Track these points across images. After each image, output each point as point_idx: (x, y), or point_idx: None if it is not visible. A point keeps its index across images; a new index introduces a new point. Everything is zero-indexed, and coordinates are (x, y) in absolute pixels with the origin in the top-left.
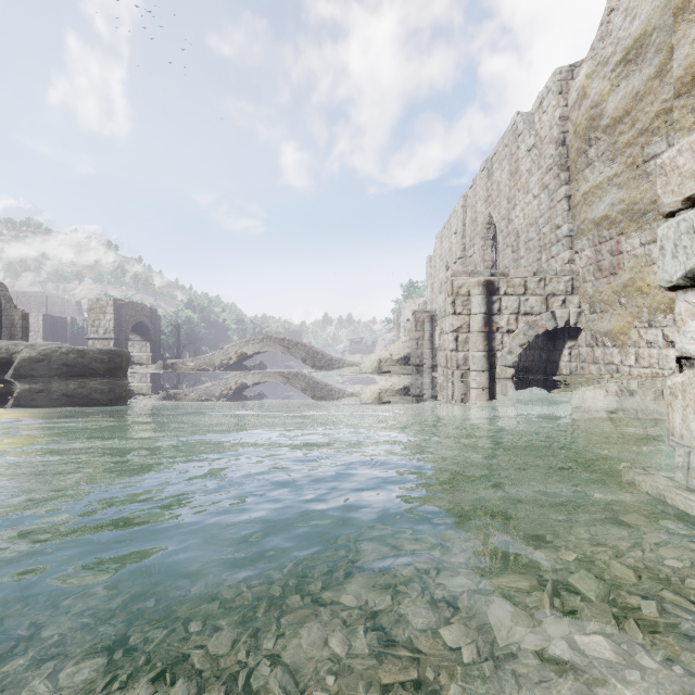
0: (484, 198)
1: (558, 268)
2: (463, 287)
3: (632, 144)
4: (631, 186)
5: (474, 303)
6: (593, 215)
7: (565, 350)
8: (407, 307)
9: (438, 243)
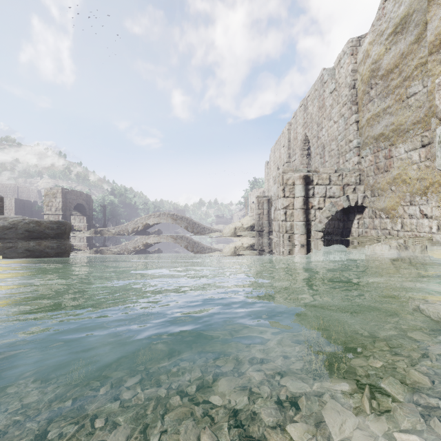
0: (302, 124)
1: (351, 168)
2: (289, 179)
3: (399, 87)
4: (399, 113)
5: (296, 190)
6: (373, 133)
7: (355, 220)
8: (252, 194)
9: (272, 153)
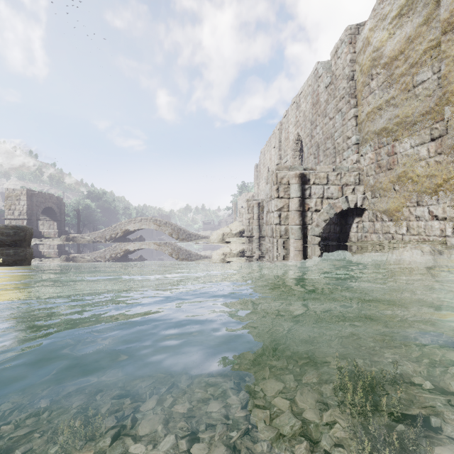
0: (294, 122)
1: (350, 166)
2: (284, 178)
3: (405, 75)
4: (404, 104)
5: (292, 190)
6: (374, 128)
7: (354, 224)
8: (241, 199)
9: (262, 156)
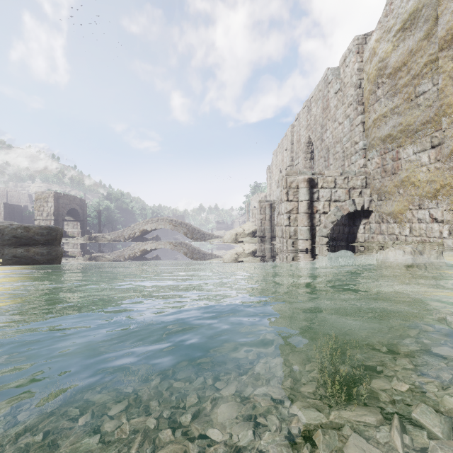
0: (305, 126)
1: (357, 170)
2: (293, 182)
3: (408, 85)
4: (407, 113)
5: (301, 193)
6: (380, 134)
7: (361, 225)
8: (254, 199)
9: (274, 157)
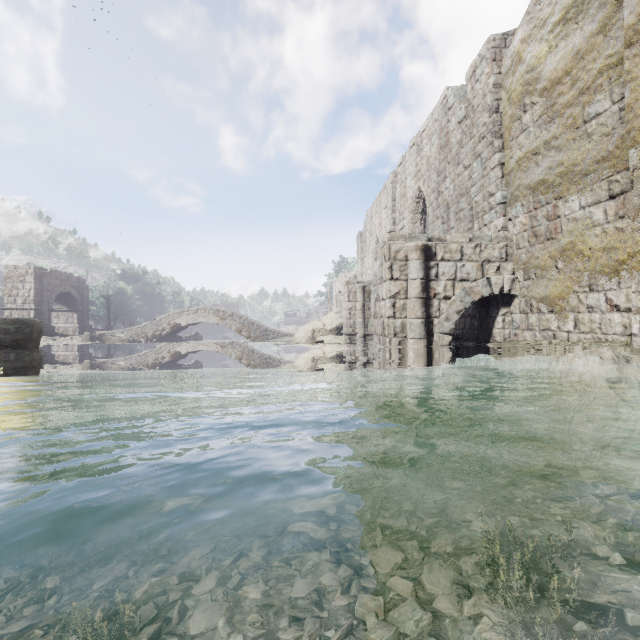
0: (414, 173)
1: (493, 235)
2: (400, 251)
3: (572, 105)
4: (571, 147)
5: (411, 268)
6: (528, 180)
7: (499, 317)
8: (339, 281)
9: (368, 219)
